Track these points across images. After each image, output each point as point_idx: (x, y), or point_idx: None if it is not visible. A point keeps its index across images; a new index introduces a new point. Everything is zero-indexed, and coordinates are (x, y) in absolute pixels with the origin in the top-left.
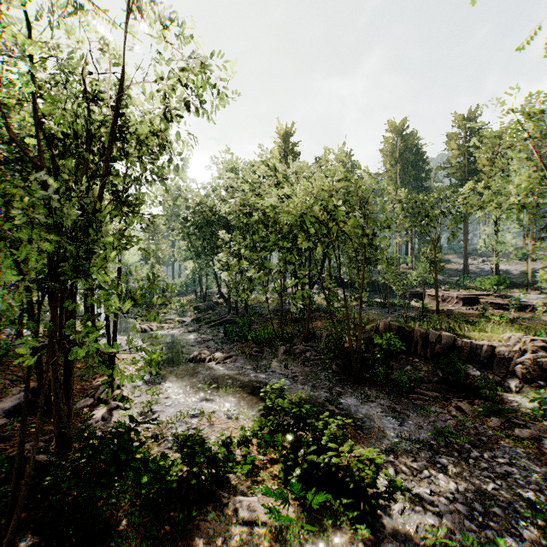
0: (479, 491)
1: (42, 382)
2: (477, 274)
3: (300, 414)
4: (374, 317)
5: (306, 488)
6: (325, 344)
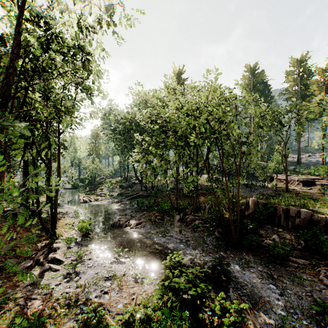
0: None
1: None
2: (306, 164)
3: (197, 292)
4: (241, 194)
5: None
6: (208, 214)
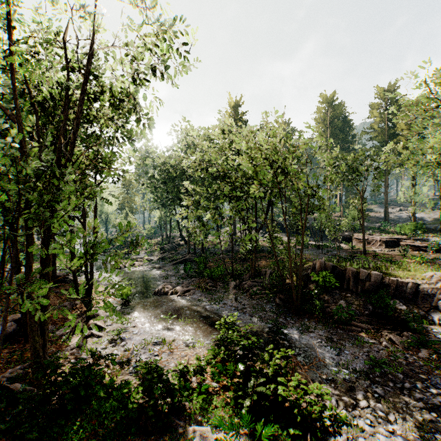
0: (417, 422)
1: (25, 314)
2: (395, 221)
3: (249, 345)
4: (310, 257)
5: (255, 418)
6: (269, 280)
